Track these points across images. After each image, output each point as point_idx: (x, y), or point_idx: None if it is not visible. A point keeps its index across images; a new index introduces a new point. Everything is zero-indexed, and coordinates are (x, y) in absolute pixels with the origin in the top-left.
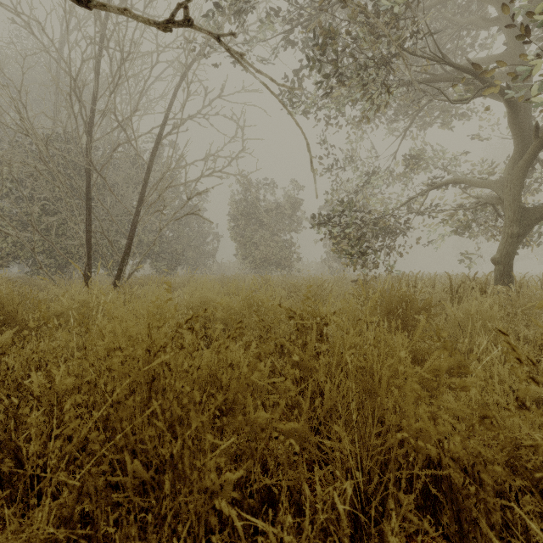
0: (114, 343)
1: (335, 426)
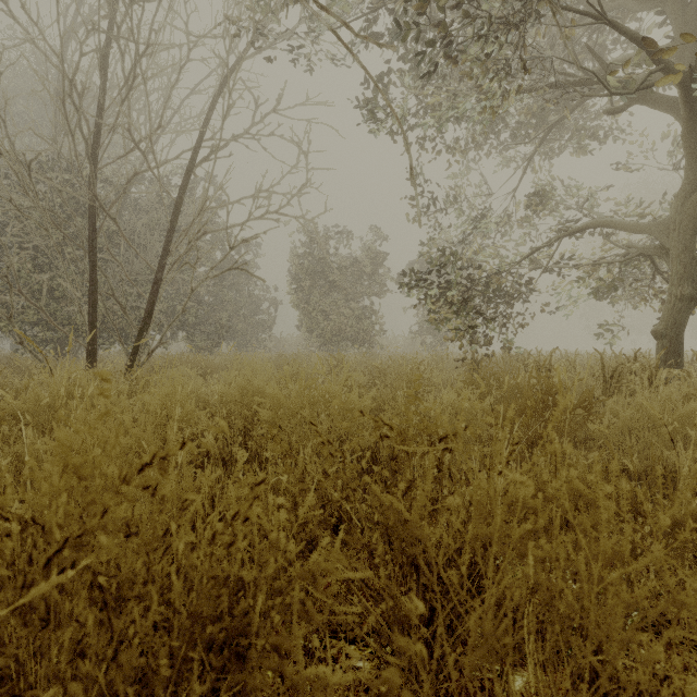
0: None
1: None
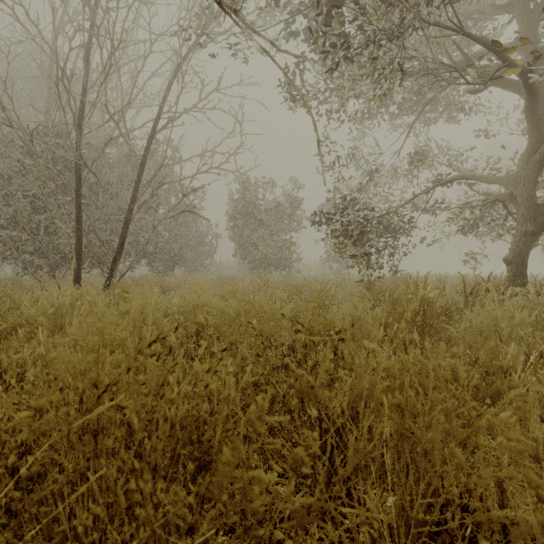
0: (48, 374)
1: (367, 500)
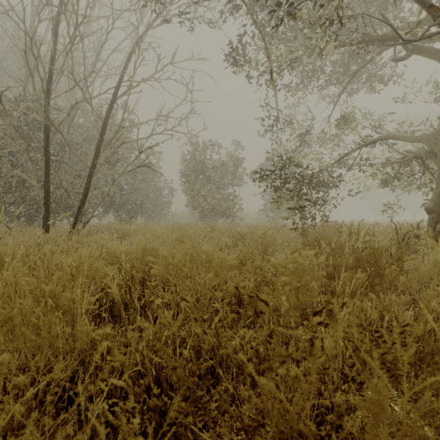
0: None
1: None
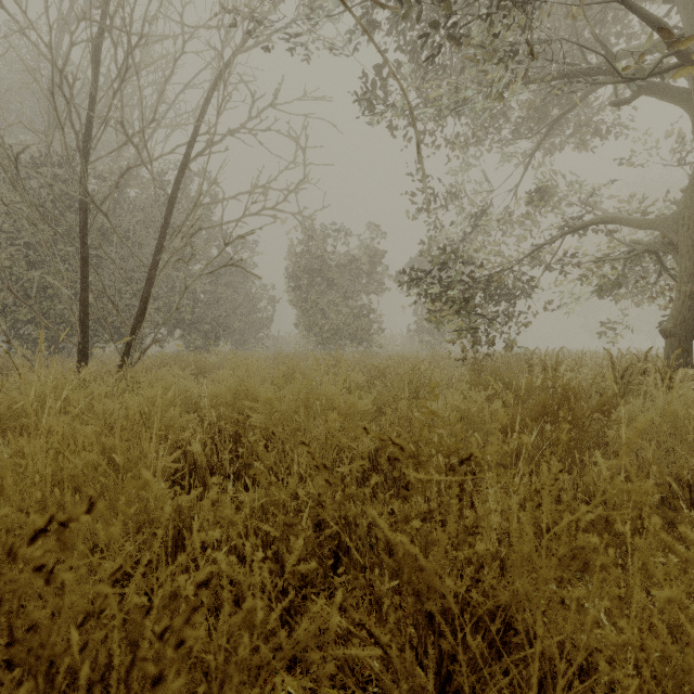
0: None
1: None
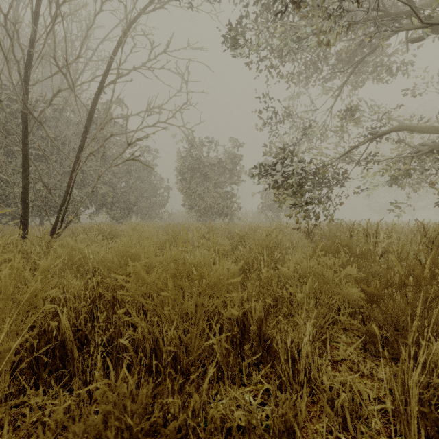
0: None
1: None
